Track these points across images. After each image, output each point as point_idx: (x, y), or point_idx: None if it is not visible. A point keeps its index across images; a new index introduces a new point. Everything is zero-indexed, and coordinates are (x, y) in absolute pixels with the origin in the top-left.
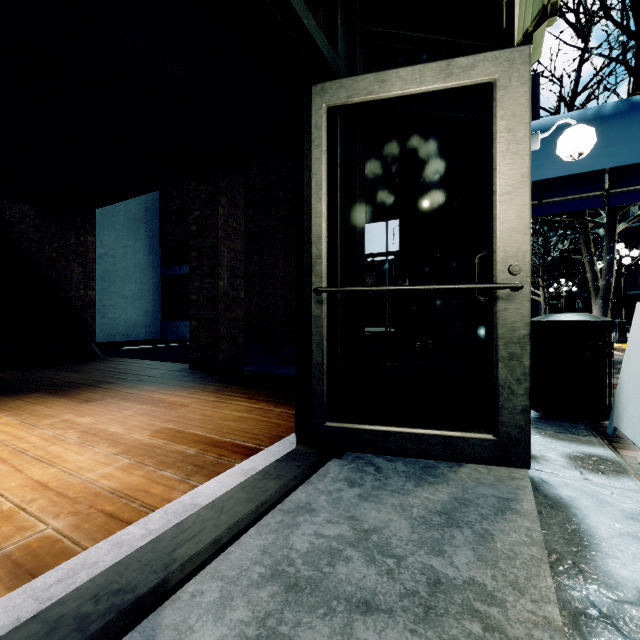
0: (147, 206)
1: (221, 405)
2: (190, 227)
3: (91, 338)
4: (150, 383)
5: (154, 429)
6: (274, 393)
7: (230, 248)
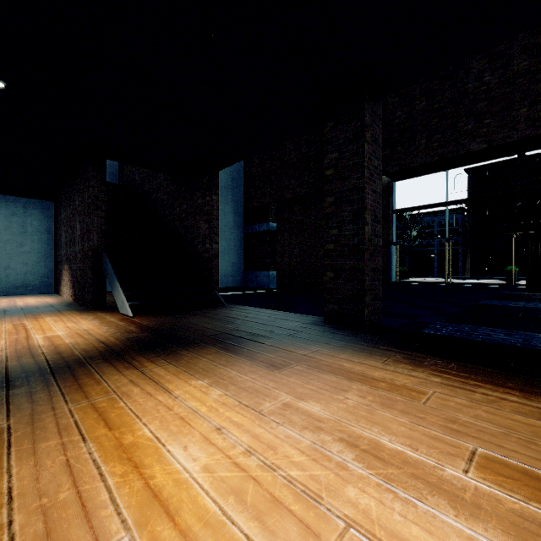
0: (233, 176)
1: (475, 397)
2: (325, 171)
3: (215, 287)
4: (309, 341)
5: (464, 456)
6: (514, 375)
7: (372, 190)
